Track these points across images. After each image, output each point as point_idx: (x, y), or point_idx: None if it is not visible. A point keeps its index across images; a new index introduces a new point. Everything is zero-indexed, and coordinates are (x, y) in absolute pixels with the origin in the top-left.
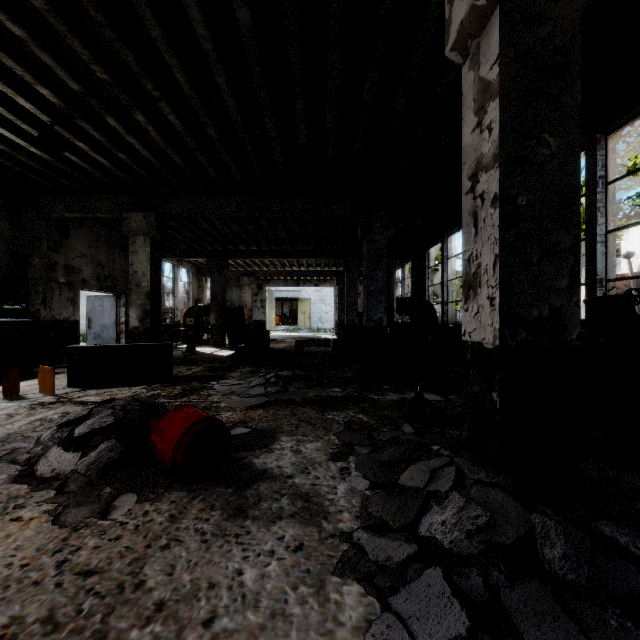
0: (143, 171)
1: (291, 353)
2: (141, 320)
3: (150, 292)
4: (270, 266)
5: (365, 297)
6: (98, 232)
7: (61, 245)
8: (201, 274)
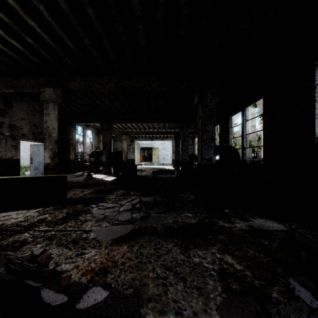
0: (48, 55)
1: (149, 179)
2: (52, 159)
3: (57, 140)
4: (137, 129)
5: (200, 143)
6: (33, 106)
7: (6, 112)
8: (99, 133)
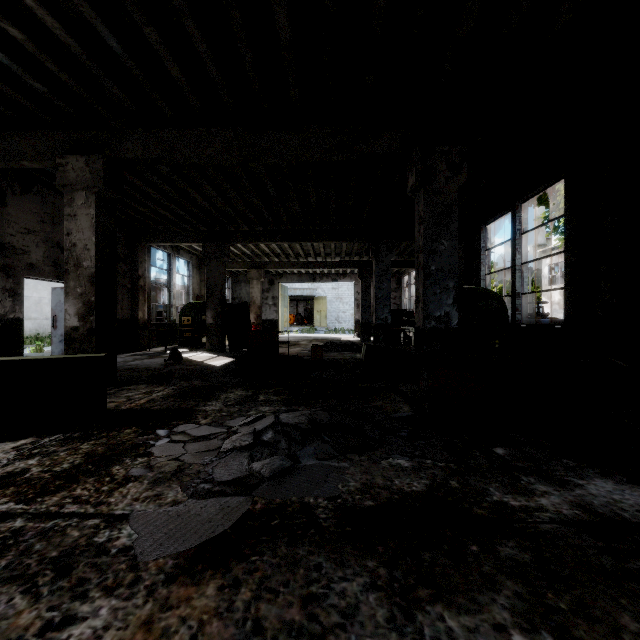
0: (67, 75)
1: (306, 362)
2: (82, 317)
3: (95, 275)
4: (282, 256)
5: (421, 281)
6: (55, 203)
7: None
8: (203, 266)
